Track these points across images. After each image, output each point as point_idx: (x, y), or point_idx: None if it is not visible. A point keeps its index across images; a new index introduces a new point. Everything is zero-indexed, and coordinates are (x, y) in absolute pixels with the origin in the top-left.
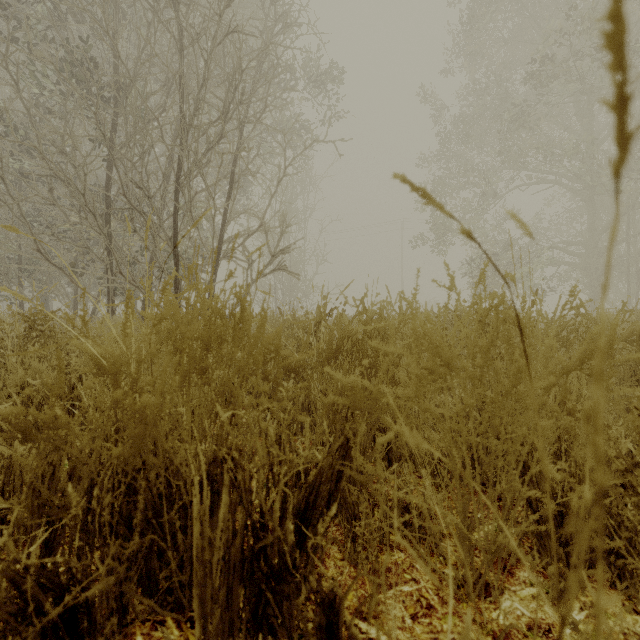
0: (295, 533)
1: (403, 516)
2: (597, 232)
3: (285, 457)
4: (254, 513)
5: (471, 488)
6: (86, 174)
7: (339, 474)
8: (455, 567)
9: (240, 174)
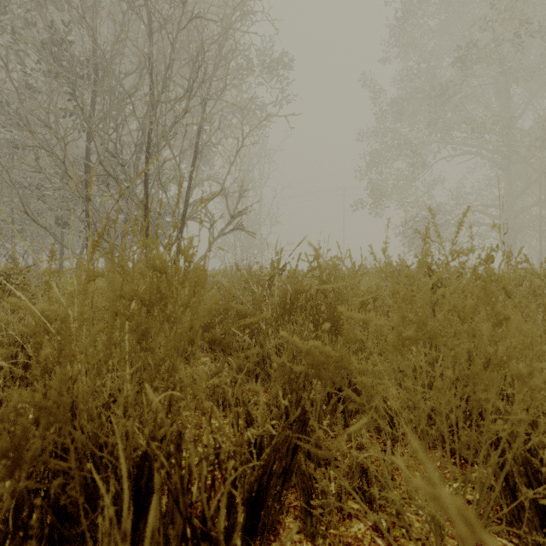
0: (247, 520)
1: (361, 480)
2: (513, 197)
3: (233, 448)
4: (194, 517)
5: (451, 474)
6: (66, 144)
7: (296, 448)
8: (420, 543)
9: (203, 145)
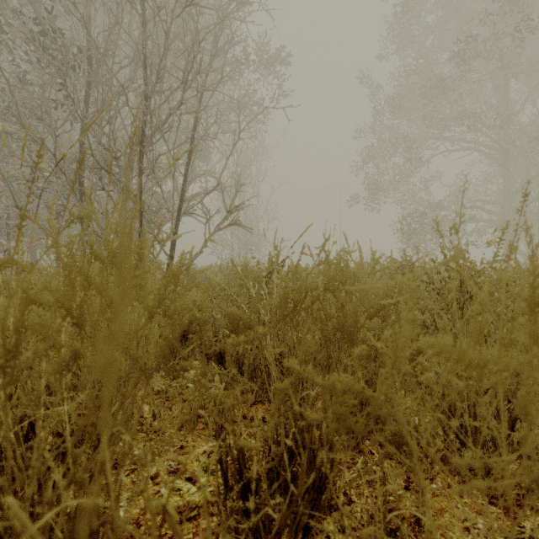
0: None
1: None
2: (511, 193)
3: None
4: None
5: None
6: (57, 136)
7: (308, 527)
8: None
9: (200, 139)
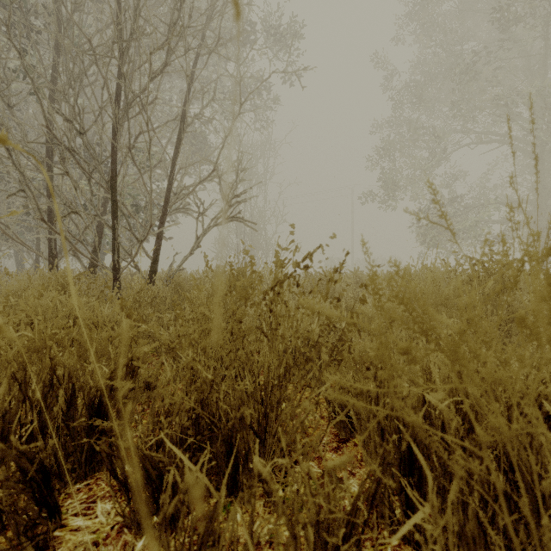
0: None
1: None
2: (546, 191)
3: None
4: None
5: None
6: None
7: None
8: None
9: (193, 118)
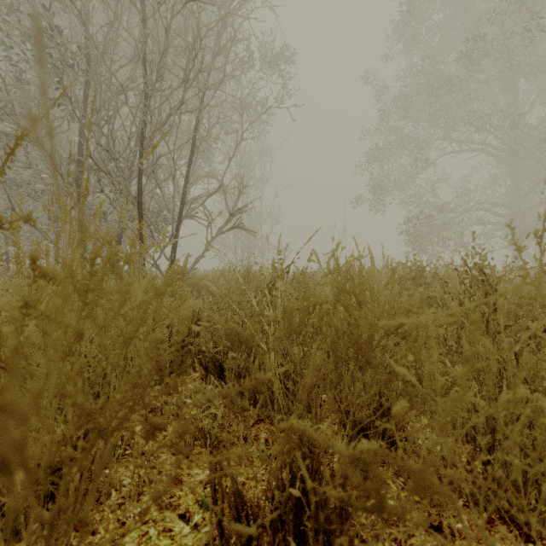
0: None
1: None
2: (520, 195)
3: None
4: None
5: None
6: (53, 136)
7: None
8: None
9: (201, 140)
